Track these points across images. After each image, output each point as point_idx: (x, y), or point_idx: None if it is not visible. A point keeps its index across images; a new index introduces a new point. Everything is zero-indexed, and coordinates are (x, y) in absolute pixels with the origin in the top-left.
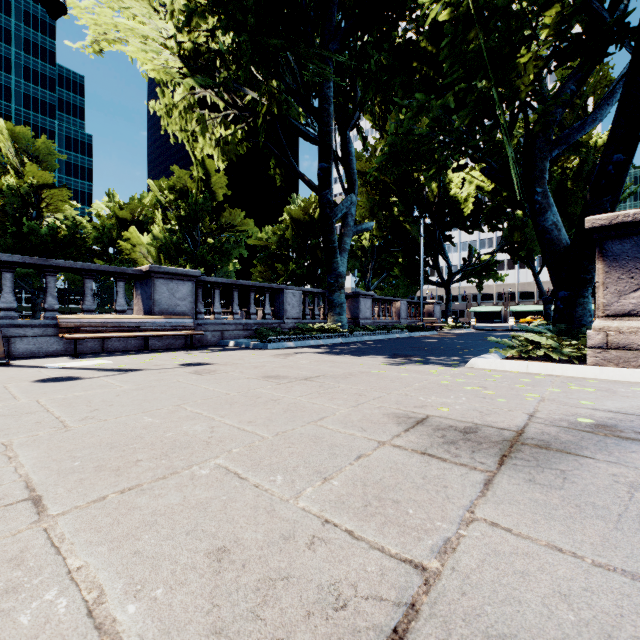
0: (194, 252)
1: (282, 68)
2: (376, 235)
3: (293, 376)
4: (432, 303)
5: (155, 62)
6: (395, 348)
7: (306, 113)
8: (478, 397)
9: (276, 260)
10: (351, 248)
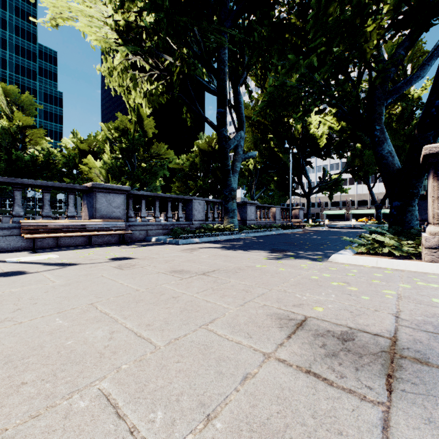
0: (132, 173)
1: (190, 39)
2: (258, 161)
3: (194, 271)
4: (298, 209)
5: (97, 34)
6: (273, 243)
7: (208, 72)
8: (345, 294)
9: (189, 178)
10: (241, 170)
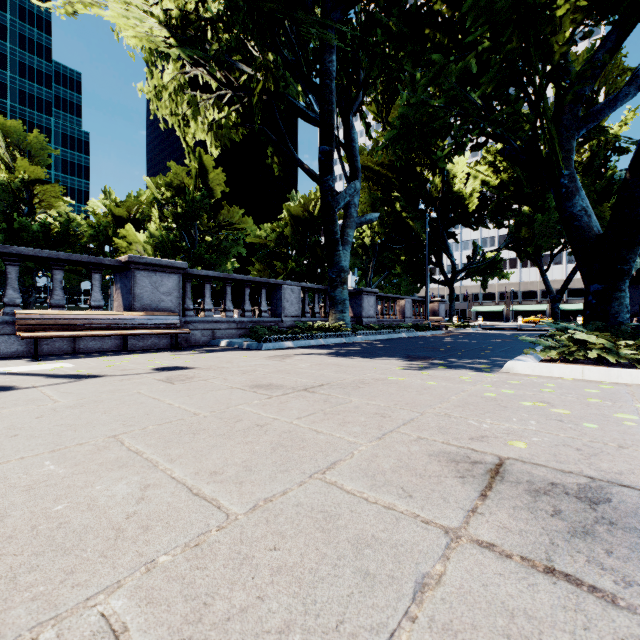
0: (191, 250)
1: (279, 39)
2: (377, 232)
3: (289, 385)
4: (437, 301)
5: (137, 29)
6: (406, 348)
7: (306, 90)
8: (552, 420)
9: (275, 258)
10: (352, 246)
